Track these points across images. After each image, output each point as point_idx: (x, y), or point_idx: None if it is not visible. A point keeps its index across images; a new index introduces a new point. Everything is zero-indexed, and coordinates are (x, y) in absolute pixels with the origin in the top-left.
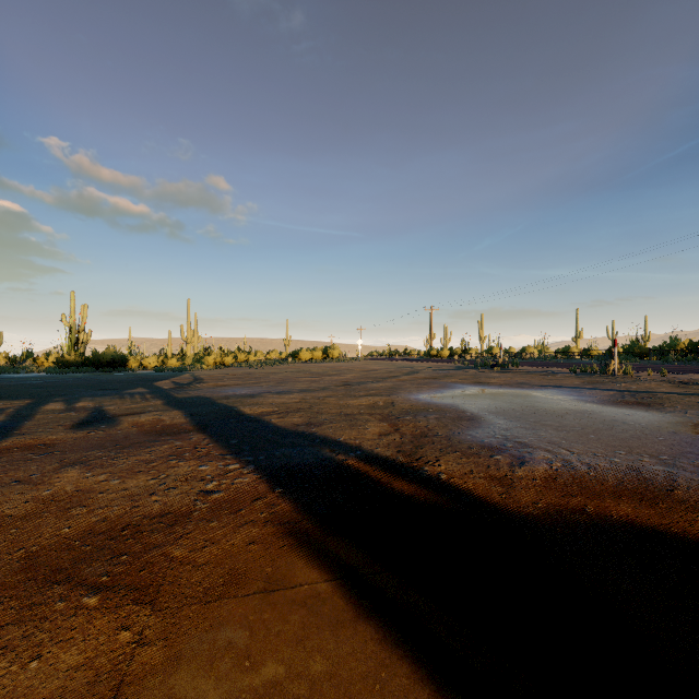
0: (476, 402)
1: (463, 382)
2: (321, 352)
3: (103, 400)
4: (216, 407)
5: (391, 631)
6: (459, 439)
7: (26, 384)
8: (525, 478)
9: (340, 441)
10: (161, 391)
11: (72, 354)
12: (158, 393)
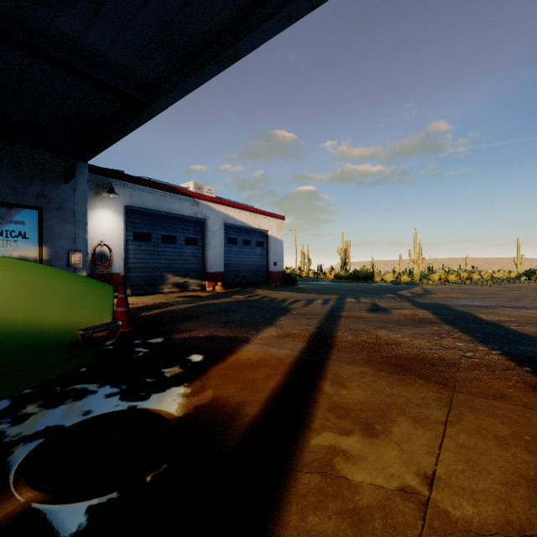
0: None
1: None
2: None
3: (373, 299)
4: (454, 311)
5: None
6: None
7: (329, 288)
8: None
9: None
10: (405, 297)
11: (343, 271)
12: (404, 298)
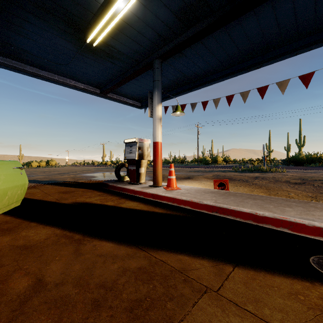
0: (100, 175)
1: (103, 171)
2: (45, 162)
3: None
4: None
5: (67, 187)
6: (87, 179)
7: None
8: (94, 181)
9: (60, 180)
10: None
11: None
12: None
